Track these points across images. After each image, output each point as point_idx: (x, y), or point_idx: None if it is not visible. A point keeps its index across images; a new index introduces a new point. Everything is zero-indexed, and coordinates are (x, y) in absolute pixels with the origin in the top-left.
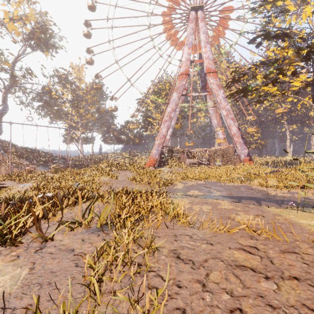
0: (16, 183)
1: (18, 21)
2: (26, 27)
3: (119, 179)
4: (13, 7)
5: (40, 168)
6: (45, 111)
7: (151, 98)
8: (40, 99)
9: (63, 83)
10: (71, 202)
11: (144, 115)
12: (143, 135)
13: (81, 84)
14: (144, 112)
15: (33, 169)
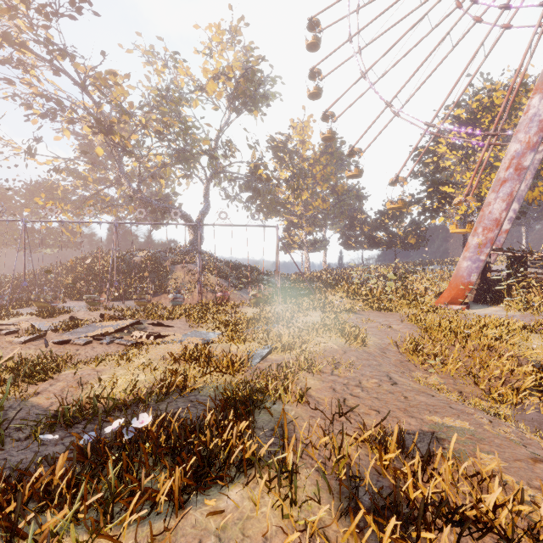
0: (187, 326)
1: (221, 79)
2: (229, 82)
3: (372, 344)
4: (214, 60)
5: (242, 293)
6: (257, 204)
7: (449, 140)
8: (248, 186)
9: (280, 157)
10: (167, 500)
11: (432, 180)
12: (425, 227)
13: (305, 150)
14: (432, 173)
15: (232, 294)
